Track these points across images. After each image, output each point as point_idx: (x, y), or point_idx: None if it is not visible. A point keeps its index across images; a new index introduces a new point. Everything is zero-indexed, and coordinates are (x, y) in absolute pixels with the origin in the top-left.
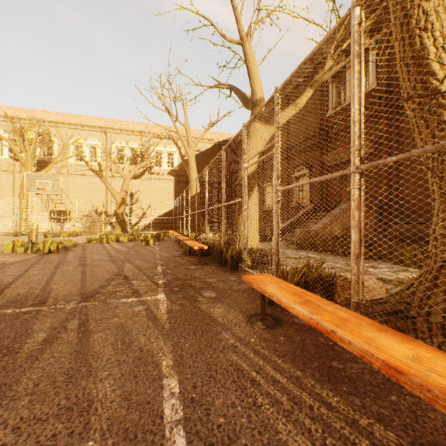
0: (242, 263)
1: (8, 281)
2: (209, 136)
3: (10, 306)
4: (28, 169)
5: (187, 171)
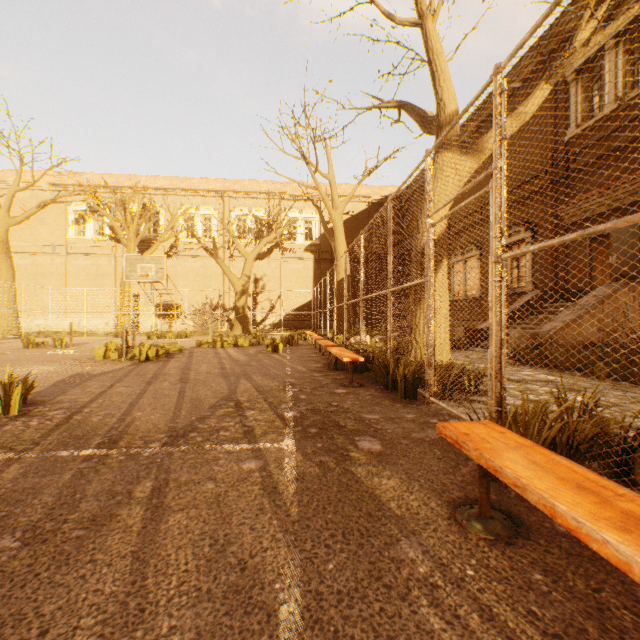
0: (425, 388)
1: (83, 402)
2: (364, 192)
3: (69, 445)
4: (130, 251)
5: (332, 244)
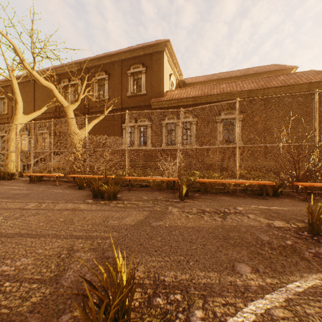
0: (16, 176)
1: None
2: None
3: None
4: None
5: None
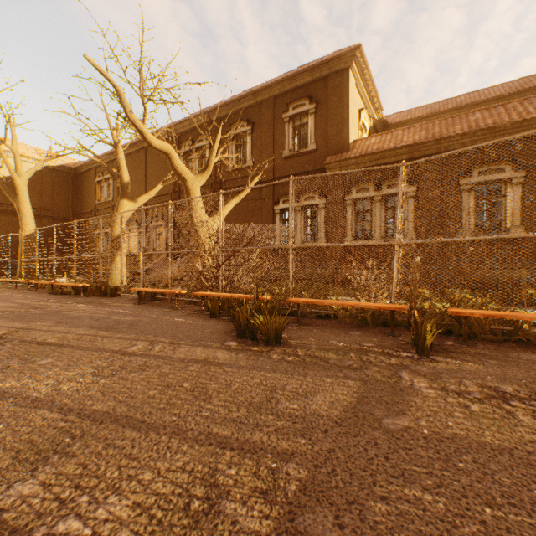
0: (120, 291)
1: None
2: (38, 156)
3: None
4: None
5: (15, 204)
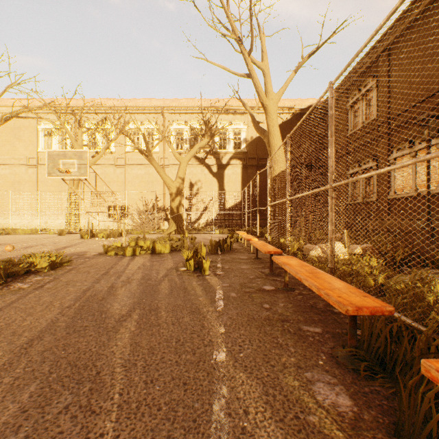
0: None
1: None
2: (287, 104)
3: None
4: None
5: (265, 140)
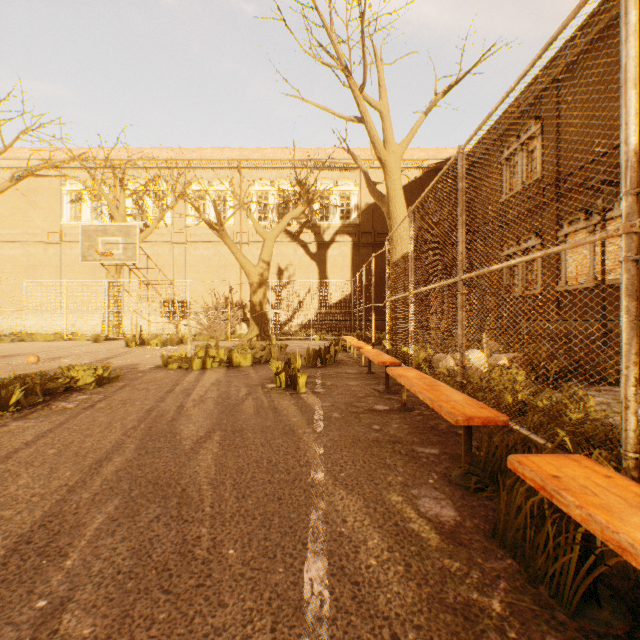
0: None
1: None
2: (416, 156)
3: None
4: None
5: (383, 209)
